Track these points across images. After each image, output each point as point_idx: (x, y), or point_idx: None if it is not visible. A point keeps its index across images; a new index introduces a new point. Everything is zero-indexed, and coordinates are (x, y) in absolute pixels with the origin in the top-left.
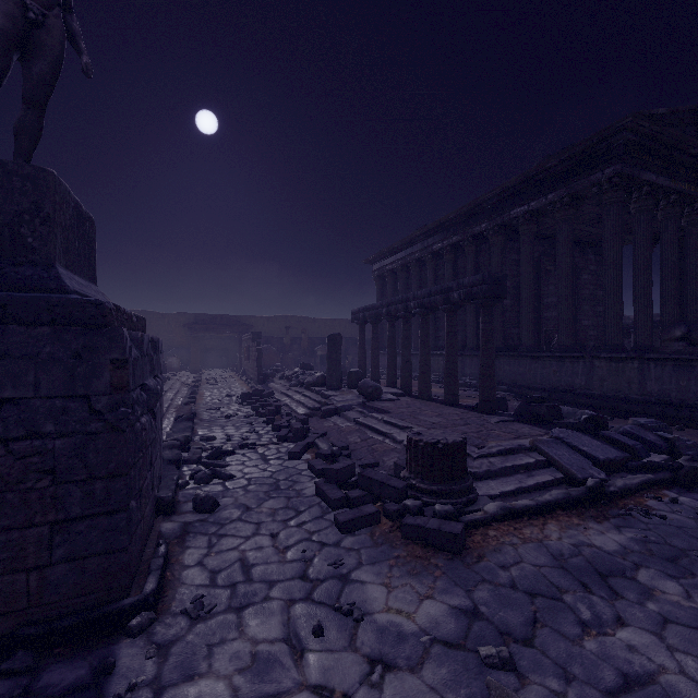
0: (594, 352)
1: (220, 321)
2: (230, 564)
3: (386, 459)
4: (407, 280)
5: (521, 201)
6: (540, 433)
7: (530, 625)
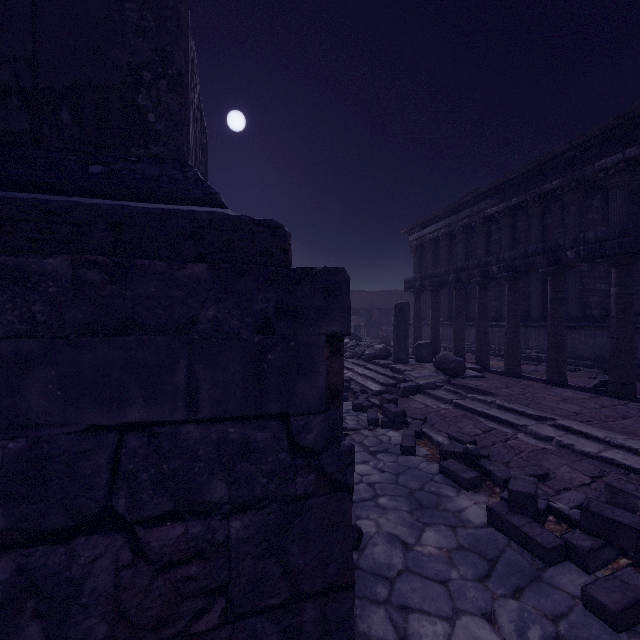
0: None
1: None
2: None
3: (551, 467)
4: (450, 249)
5: (612, 149)
6: None
7: None
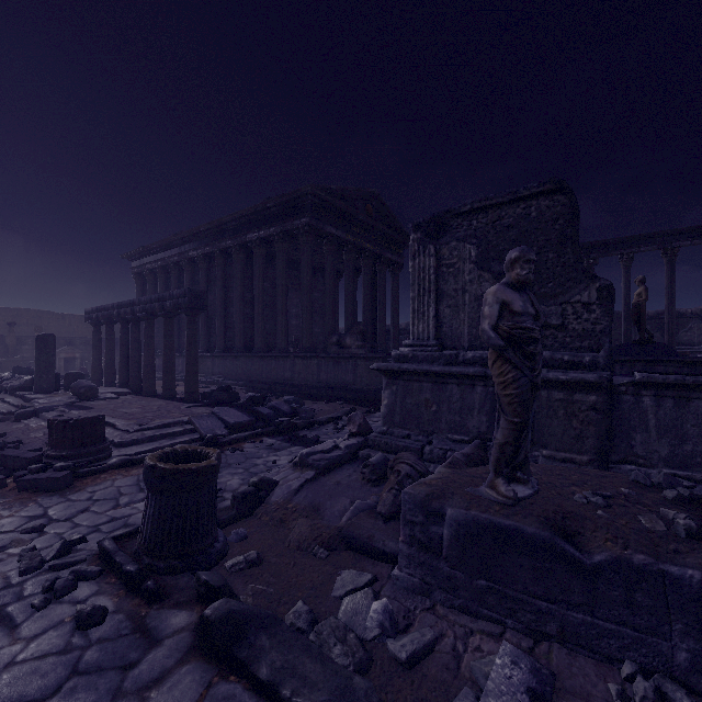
0: (295, 353)
1: None
2: None
3: None
4: (168, 282)
5: (254, 228)
6: (208, 412)
7: (79, 513)
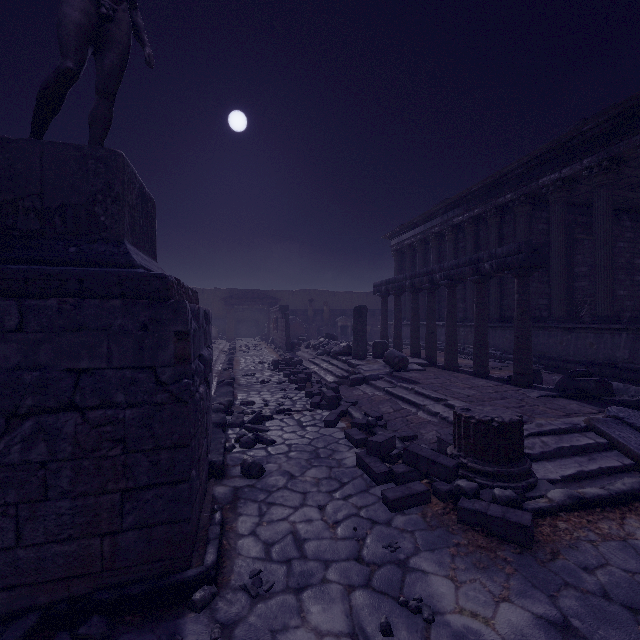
0: None
1: (252, 295)
2: (282, 536)
3: (424, 432)
4: (425, 254)
5: (551, 168)
6: (592, 411)
7: None
